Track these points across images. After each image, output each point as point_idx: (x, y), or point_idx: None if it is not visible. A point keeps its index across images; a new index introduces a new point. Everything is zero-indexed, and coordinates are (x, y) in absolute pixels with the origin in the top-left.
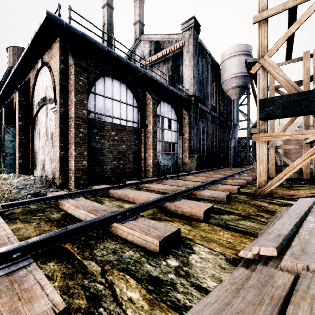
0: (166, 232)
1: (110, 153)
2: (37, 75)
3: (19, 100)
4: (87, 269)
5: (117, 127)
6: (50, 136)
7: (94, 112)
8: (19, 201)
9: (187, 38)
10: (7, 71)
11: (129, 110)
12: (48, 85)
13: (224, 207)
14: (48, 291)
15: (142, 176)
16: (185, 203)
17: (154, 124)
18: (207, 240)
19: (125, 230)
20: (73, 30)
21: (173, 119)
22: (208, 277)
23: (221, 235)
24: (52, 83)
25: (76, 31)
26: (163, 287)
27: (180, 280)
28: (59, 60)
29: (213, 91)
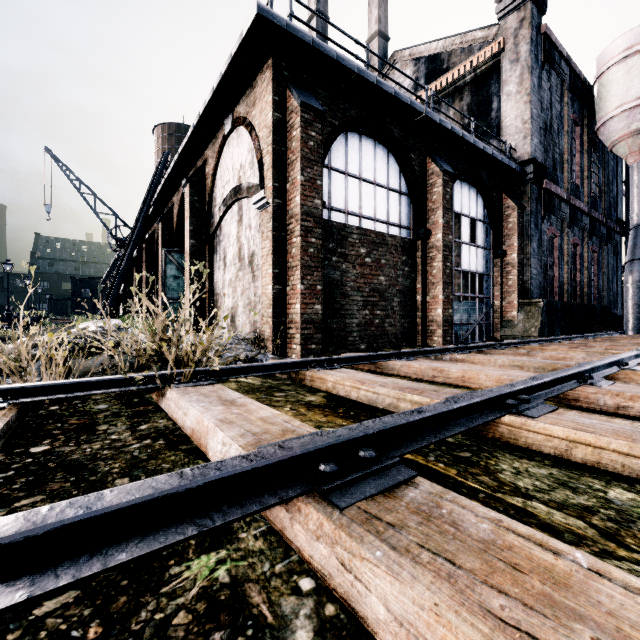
0: None
1: (356, 292)
2: (221, 148)
3: (191, 200)
4: (540, 518)
5: (371, 237)
6: (249, 259)
7: (328, 208)
8: (241, 365)
9: (513, 29)
10: (161, 160)
11: (392, 201)
12: (246, 161)
13: None
14: (581, 561)
15: (418, 345)
16: None
17: (447, 228)
18: None
19: (560, 433)
20: (300, 36)
21: (481, 219)
22: None
23: None
24: (257, 153)
25: (304, 38)
26: None
27: None
28: (271, 103)
29: (575, 150)
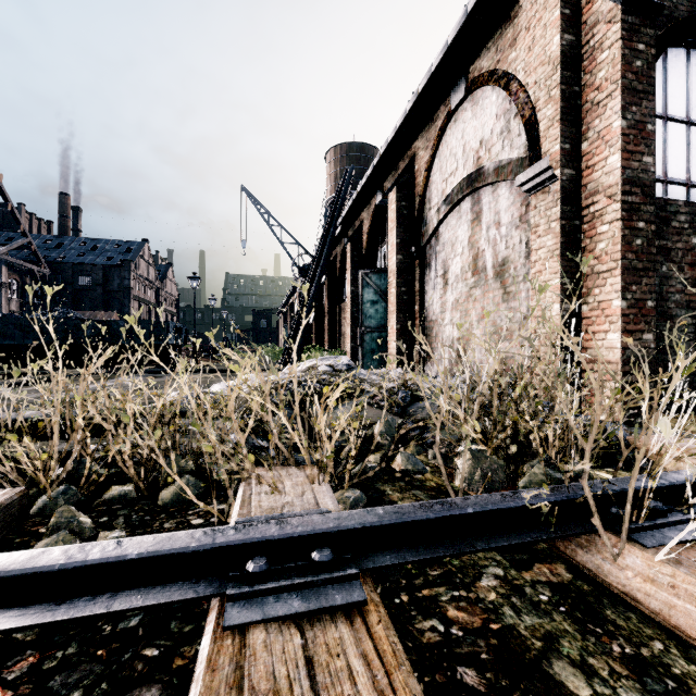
0: None
1: (684, 310)
2: (442, 130)
3: (398, 206)
4: None
5: None
6: (495, 269)
7: None
8: None
9: None
10: (343, 178)
11: None
12: (492, 131)
13: None
14: None
15: None
16: None
17: None
18: None
19: None
20: None
21: None
22: None
23: None
24: (521, 110)
25: None
26: None
27: None
28: (559, 21)
29: None
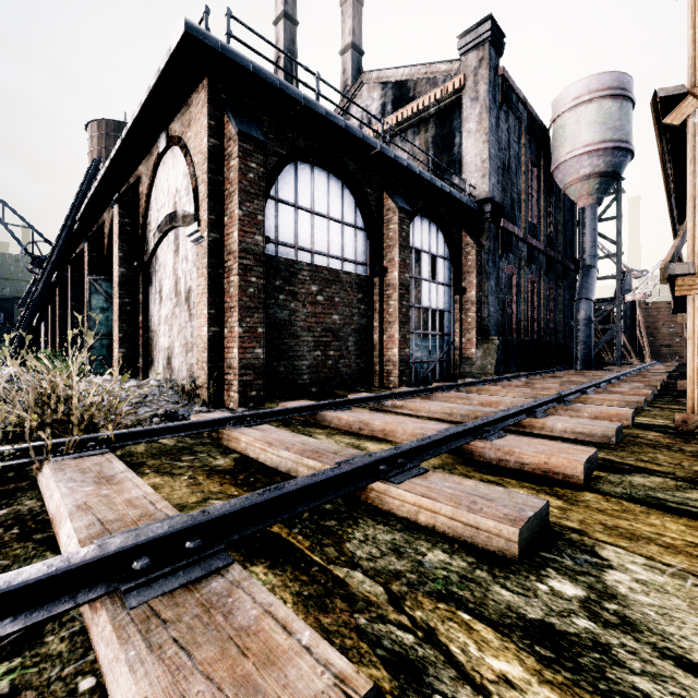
0: (522, 509)
1: (307, 332)
2: (156, 166)
3: (121, 222)
4: (350, 588)
5: (323, 274)
6: (185, 294)
7: (275, 242)
8: (145, 428)
9: (473, 67)
10: (90, 167)
11: (347, 236)
12: (182, 185)
13: (620, 458)
14: (304, 639)
15: (375, 385)
16: (522, 442)
17: (403, 266)
18: (626, 535)
19: (410, 499)
20: (237, 60)
21: (442, 256)
22: (696, 635)
23: (658, 525)
24: (192, 180)
25: (242, 62)
26: (577, 652)
27: (616, 637)
28: (206, 128)
29: (533, 190)
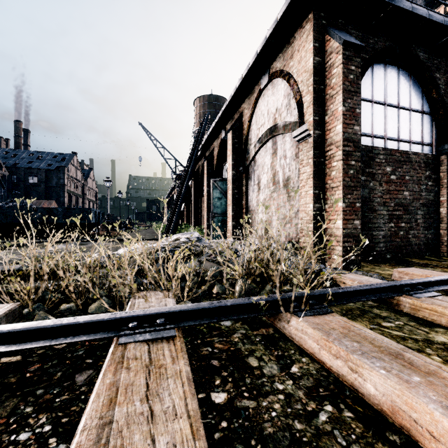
0: None
1: (382, 206)
2: (257, 99)
3: (232, 142)
4: None
5: (395, 156)
6: (283, 182)
7: None
8: (340, 289)
9: None
10: (203, 119)
11: (414, 121)
12: (282, 104)
13: None
14: None
15: (442, 255)
16: None
17: None
18: None
19: None
20: None
21: None
22: None
23: None
24: (295, 95)
25: None
26: None
27: None
28: (312, 50)
29: None
